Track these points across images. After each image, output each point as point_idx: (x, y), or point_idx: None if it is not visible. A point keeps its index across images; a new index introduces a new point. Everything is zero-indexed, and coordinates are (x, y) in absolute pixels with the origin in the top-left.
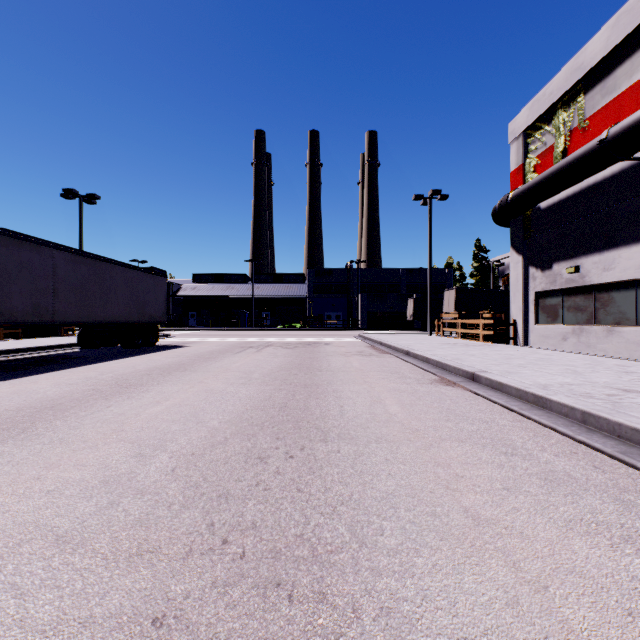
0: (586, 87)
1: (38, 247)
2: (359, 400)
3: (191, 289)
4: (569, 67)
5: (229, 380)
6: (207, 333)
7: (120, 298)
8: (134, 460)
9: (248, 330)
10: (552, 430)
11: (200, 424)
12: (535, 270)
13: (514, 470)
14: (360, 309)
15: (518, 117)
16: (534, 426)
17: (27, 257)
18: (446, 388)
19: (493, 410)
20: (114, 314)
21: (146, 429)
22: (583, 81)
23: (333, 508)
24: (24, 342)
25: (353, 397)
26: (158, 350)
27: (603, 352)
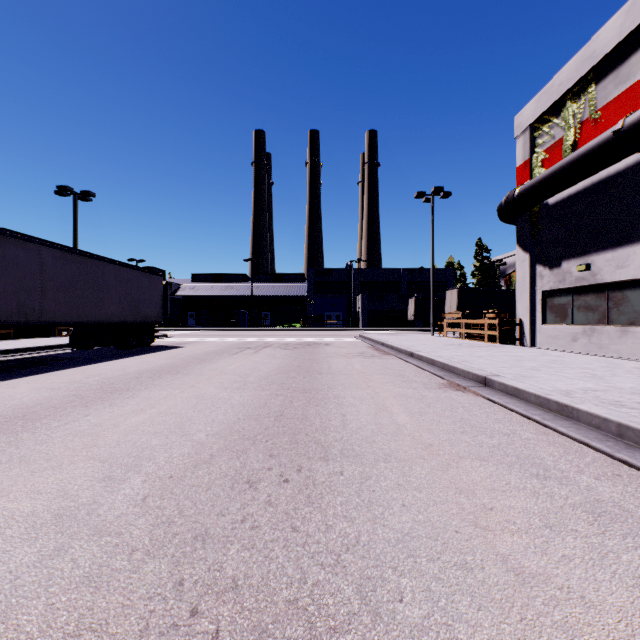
0: (598, 77)
1: (24, 243)
2: (363, 408)
3: (190, 289)
4: (580, 56)
5: (222, 384)
6: (205, 333)
7: (113, 297)
8: (100, 485)
9: (247, 330)
10: (584, 445)
11: (184, 437)
12: (543, 268)
13: (552, 499)
14: (360, 309)
15: (525, 110)
16: (562, 440)
17: (12, 254)
18: (456, 393)
19: (512, 420)
20: (106, 314)
21: (122, 444)
22: (594, 71)
23: (336, 556)
24: (15, 343)
25: (356, 404)
26: (152, 351)
27: (616, 353)
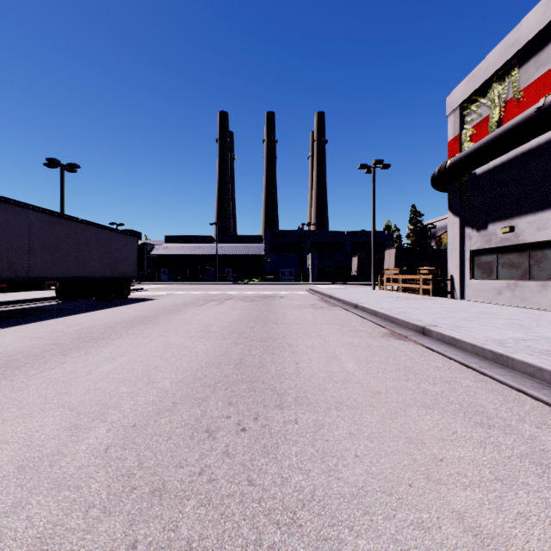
0: (520, 61)
1: (13, 208)
2: (314, 356)
3: (163, 248)
4: (504, 43)
5: (188, 333)
6: (176, 287)
7: (94, 256)
8: (66, 434)
9: (212, 284)
10: (521, 393)
11: (150, 385)
12: (471, 230)
13: (499, 449)
14: (310, 266)
15: (455, 92)
16: (500, 387)
17: (2, 217)
18: (398, 342)
19: (451, 367)
20: (88, 270)
21: (92, 391)
22: (517, 56)
23: (292, 514)
24: (8, 295)
25: (308, 352)
26: (128, 303)
27: (537, 305)
